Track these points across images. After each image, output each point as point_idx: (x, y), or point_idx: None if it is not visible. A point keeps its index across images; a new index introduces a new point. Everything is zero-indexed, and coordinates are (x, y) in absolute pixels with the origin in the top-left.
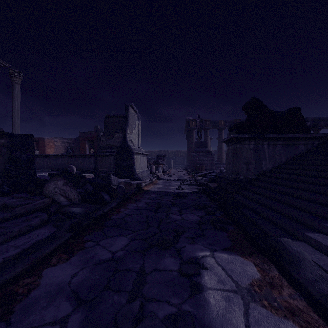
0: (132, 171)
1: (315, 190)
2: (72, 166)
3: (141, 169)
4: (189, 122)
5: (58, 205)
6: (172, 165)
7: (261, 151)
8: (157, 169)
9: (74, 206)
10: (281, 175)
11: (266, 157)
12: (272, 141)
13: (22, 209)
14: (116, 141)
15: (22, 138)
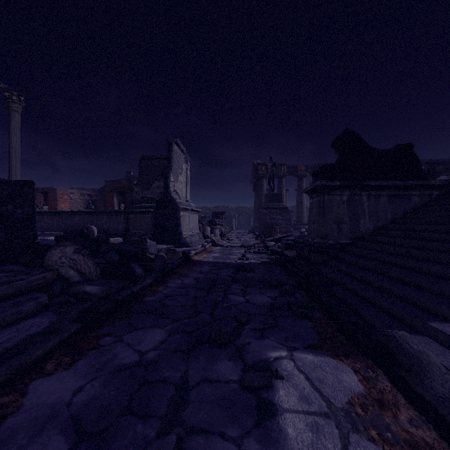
0: (177, 234)
1: (439, 260)
2: (91, 227)
3: (190, 231)
4: (258, 167)
5: (65, 282)
6: (234, 226)
7: (358, 205)
8: (213, 231)
9: (88, 283)
10: (387, 238)
11: (366, 214)
12: (374, 190)
13: (10, 289)
14: (155, 192)
15: (17, 186)
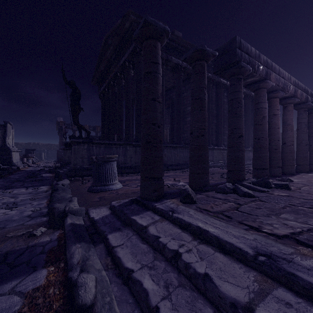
0: (10, 161)
1: None
2: None
3: (16, 160)
4: (60, 123)
5: None
6: (44, 158)
7: None
8: (27, 161)
9: None
10: None
11: None
12: None
13: None
14: None
15: None
